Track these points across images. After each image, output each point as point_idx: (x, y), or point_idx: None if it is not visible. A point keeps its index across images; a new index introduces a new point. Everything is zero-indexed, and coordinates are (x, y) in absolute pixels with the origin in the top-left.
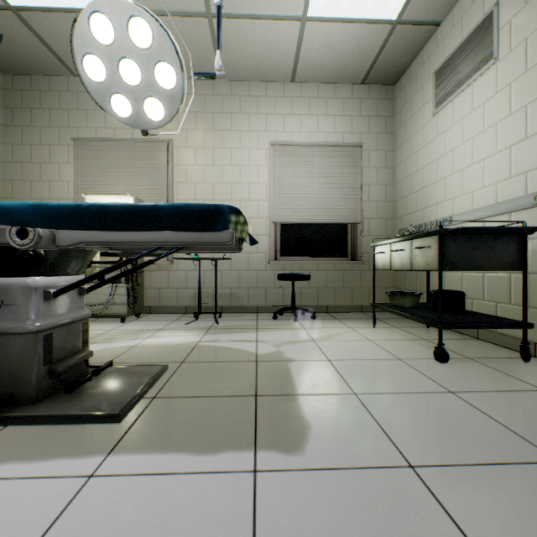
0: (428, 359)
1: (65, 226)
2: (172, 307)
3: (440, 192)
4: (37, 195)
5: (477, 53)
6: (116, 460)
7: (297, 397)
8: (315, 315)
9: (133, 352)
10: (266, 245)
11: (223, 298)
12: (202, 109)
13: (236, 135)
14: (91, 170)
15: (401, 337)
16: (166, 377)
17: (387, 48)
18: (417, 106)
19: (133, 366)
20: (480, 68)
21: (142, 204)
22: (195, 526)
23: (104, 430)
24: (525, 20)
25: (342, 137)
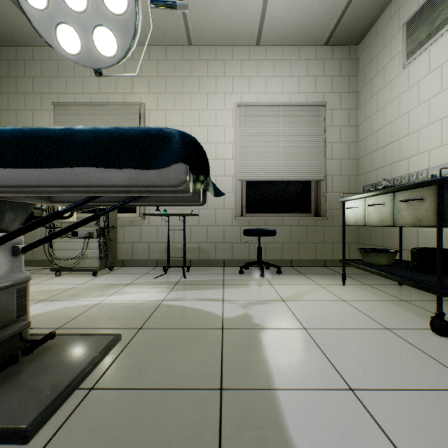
0: (421, 329)
1: None
2: (144, 260)
3: (412, 145)
4: None
5: None
6: None
7: (275, 394)
8: (280, 270)
9: (92, 313)
10: (232, 202)
11: (192, 252)
12: (172, 73)
13: (203, 97)
14: None
15: (377, 297)
16: (116, 353)
17: (353, 3)
18: (384, 61)
19: (81, 335)
20: None
21: (49, 128)
22: None
23: None
24: None
25: (306, 97)
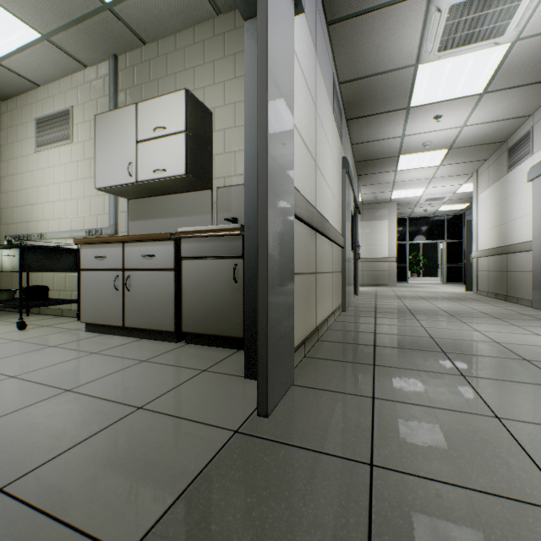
0: (13, 331)
1: None
2: None
3: (41, 213)
4: None
5: (63, 129)
6: None
7: None
8: None
9: None
10: None
11: None
12: None
13: None
14: None
15: None
16: None
17: None
18: (23, 135)
19: None
20: (64, 140)
21: None
22: None
23: None
24: (85, 131)
25: None
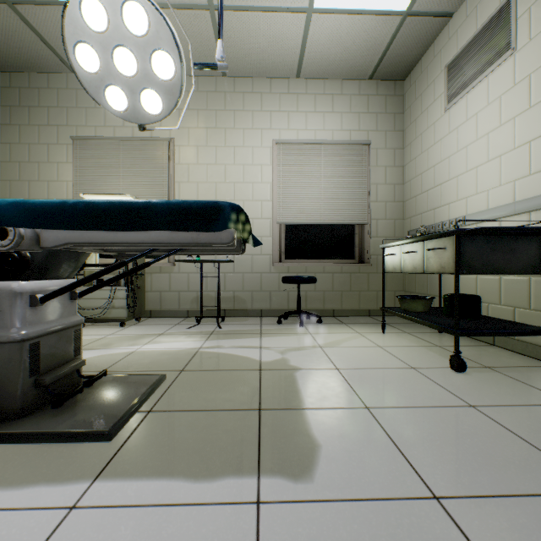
0: (443, 368)
1: (49, 226)
2: (173, 311)
3: (452, 191)
4: (35, 195)
5: (492, 44)
6: (102, 487)
7: (304, 411)
8: (321, 320)
9: (131, 360)
10: (270, 247)
11: (226, 301)
12: (204, 106)
13: (239, 133)
14: (91, 170)
15: (412, 343)
16: (164, 388)
17: (396, 41)
18: (427, 101)
19: (129, 375)
20: (496, 59)
21: (133, 201)
22: None
23: (92, 449)
24: None
25: (349, 134)
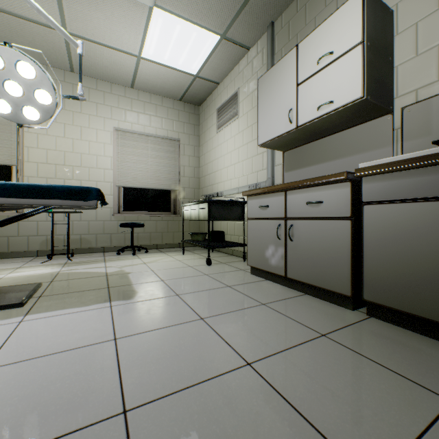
0: (204, 265)
1: None
2: (23, 252)
3: (219, 177)
4: None
5: (232, 109)
6: (32, 316)
7: (132, 285)
8: (148, 250)
9: (4, 281)
10: (111, 202)
11: (74, 242)
12: None
13: (85, 117)
14: None
15: (196, 258)
16: (43, 289)
17: (193, 86)
18: (210, 124)
19: (13, 285)
20: (234, 117)
21: (42, 184)
22: (86, 320)
23: (14, 310)
24: (247, 103)
25: (167, 132)
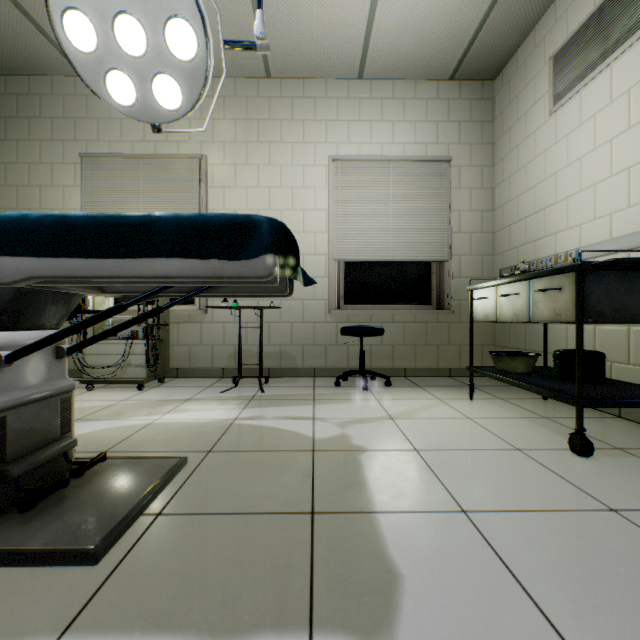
0: (559, 450)
1: None
2: (205, 369)
3: (560, 217)
4: None
5: (618, 21)
6: None
7: (375, 516)
8: (390, 381)
9: (144, 435)
10: (326, 290)
11: (271, 358)
12: (244, 115)
13: (287, 148)
14: (104, 195)
15: (511, 414)
16: (182, 478)
17: (486, 27)
18: (526, 104)
19: (138, 459)
20: (623, 42)
21: (126, 214)
22: None
23: (67, 579)
24: None
25: (425, 149)
